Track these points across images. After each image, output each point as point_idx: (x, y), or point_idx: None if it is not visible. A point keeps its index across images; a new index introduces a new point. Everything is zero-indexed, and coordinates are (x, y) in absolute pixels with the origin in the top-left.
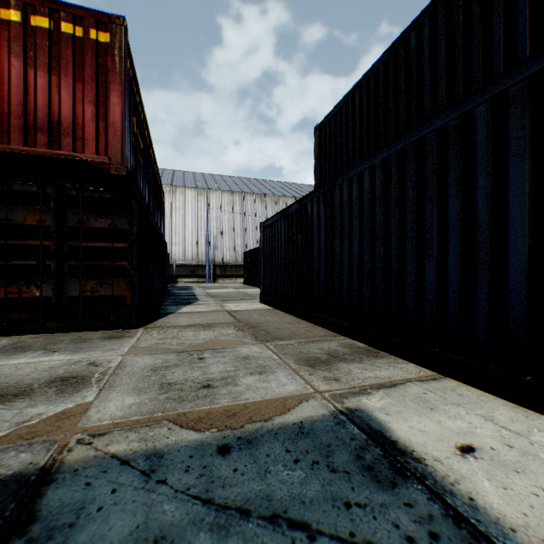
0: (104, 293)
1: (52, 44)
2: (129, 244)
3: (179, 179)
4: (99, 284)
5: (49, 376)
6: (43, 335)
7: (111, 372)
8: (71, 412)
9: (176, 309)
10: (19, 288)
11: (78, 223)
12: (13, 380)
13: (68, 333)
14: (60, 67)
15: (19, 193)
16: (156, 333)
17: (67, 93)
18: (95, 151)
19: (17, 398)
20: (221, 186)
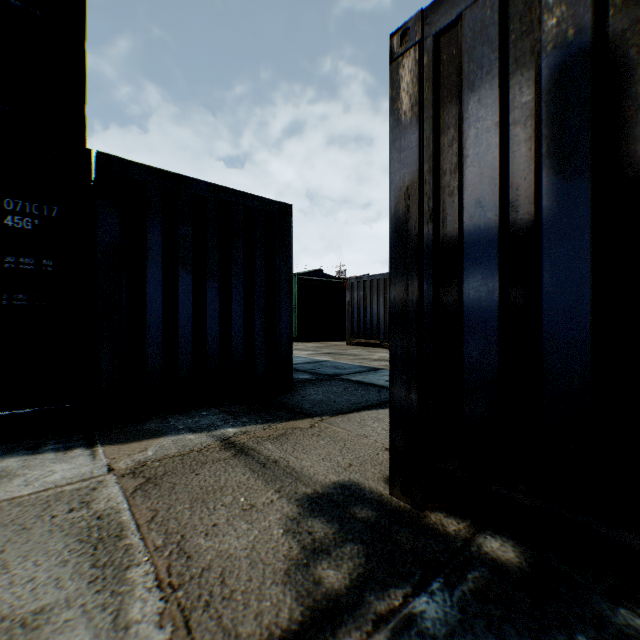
0: None
1: None
2: None
3: None
4: None
5: None
6: None
7: None
8: None
9: None
10: None
11: None
12: None
13: None
14: None
15: None
16: None
17: None
18: None
19: None
20: None
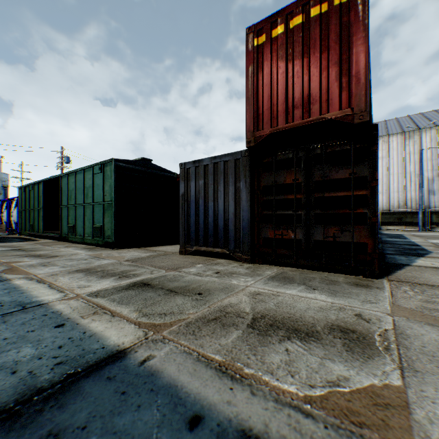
0: (343, 239)
1: (303, 34)
2: (369, 191)
3: (380, 130)
4: (338, 230)
5: (323, 318)
6: (296, 269)
7: (393, 339)
8: (383, 397)
9: (408, 261)
10: (281, 231)
11: (321, 177)
12: (295, 312)
13: (313, 271)
14: (309, 49)
15: (280, 161)
16: (409, 290)
17: (314, 67)
18: (337, 108)
19: (309, 338)
20: (436, 122)
